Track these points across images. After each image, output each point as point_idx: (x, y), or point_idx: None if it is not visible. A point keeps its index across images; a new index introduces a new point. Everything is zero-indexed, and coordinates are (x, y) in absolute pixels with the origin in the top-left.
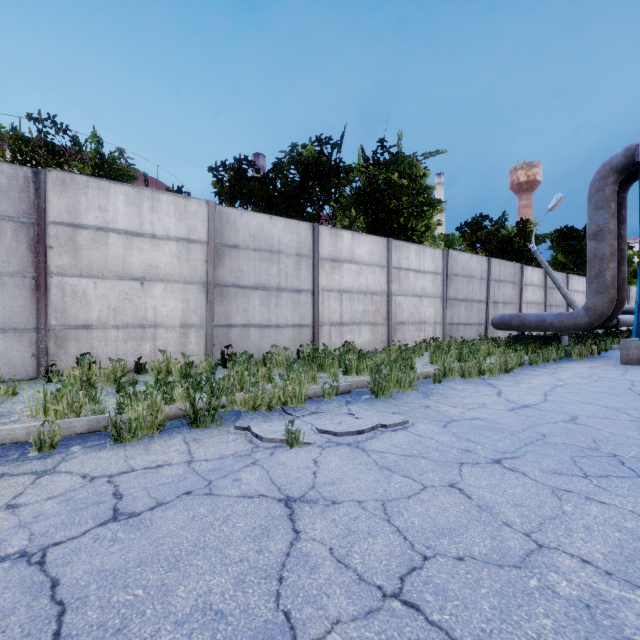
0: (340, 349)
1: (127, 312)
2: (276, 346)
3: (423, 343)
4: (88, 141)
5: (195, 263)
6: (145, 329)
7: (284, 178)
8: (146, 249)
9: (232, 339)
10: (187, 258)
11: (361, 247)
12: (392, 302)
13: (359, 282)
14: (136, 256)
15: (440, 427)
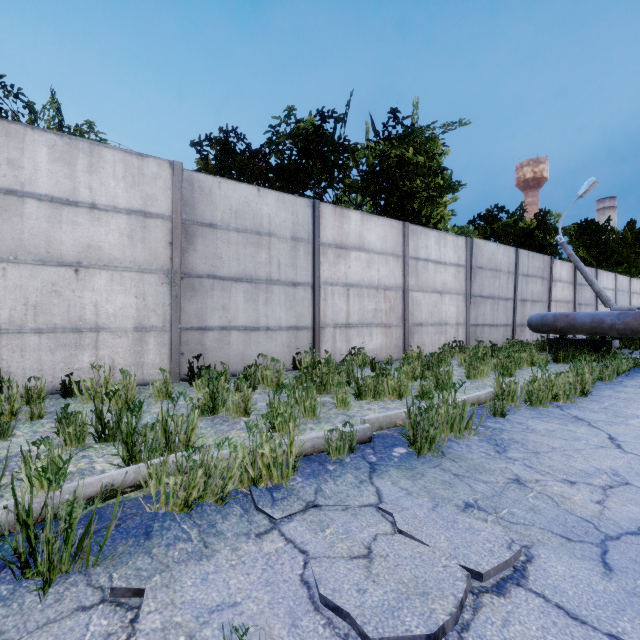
0: (346, 357)
1: (54, 310)
2: (263, 356)
3: (445, 348)
4: (46, 108)
5: (154, 245)
6: (82, 334)
7: (279, 152)
8: (82, 223)
9: (207, 346)
10: (143, 238)
11: (372, 231)
12: (408, 299)
13: (369, 274)
14: (67, 233)
15: (600, 571)
